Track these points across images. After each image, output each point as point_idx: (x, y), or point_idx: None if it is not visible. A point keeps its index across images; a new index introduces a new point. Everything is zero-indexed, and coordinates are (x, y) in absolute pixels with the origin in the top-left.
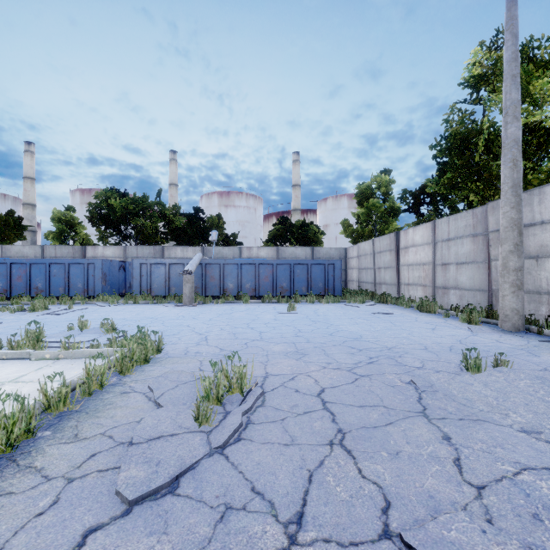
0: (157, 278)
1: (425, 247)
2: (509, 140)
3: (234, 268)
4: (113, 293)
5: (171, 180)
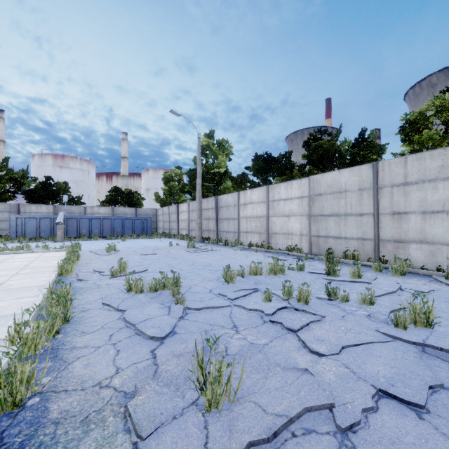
0: (30, 226)
1: (186, 213)
2: (198, 183)
3: (86, 221)
4: None
5: None
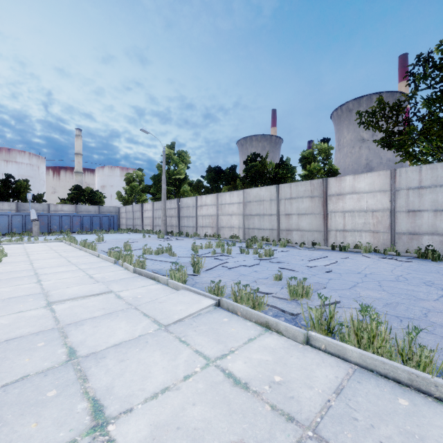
0: (2, 223)
1: (151, 211)
2: (163, 188)
3: (57, 218)
4: None
5: None
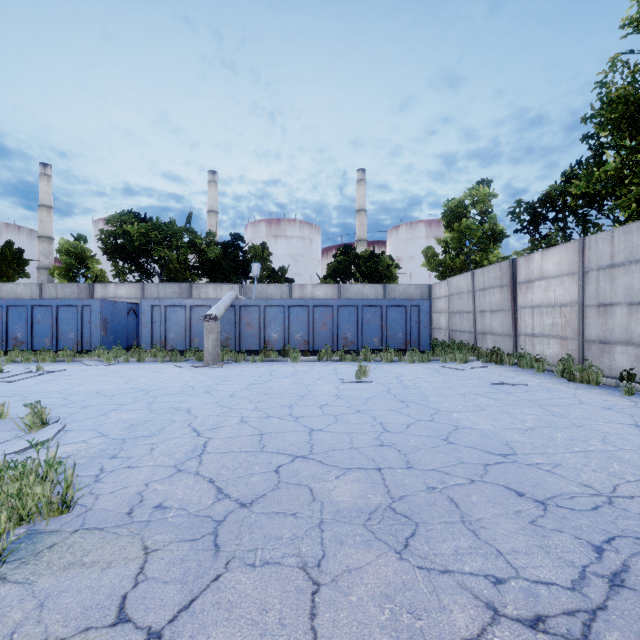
0: (174, 325)
1: (565, 280)
2: None
3: (279, 312)
4: (117, 345)
5: (210, 206)
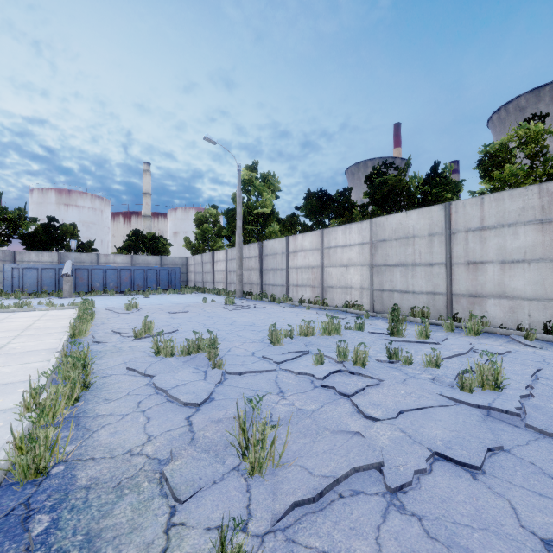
0: (30, 279)
1: (224, 262)
2: (238, 226)
3: (100, 272)
4: None
5: None
